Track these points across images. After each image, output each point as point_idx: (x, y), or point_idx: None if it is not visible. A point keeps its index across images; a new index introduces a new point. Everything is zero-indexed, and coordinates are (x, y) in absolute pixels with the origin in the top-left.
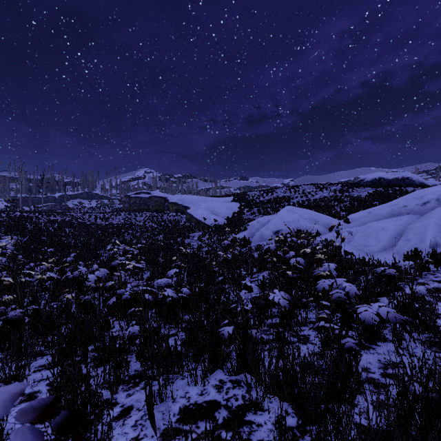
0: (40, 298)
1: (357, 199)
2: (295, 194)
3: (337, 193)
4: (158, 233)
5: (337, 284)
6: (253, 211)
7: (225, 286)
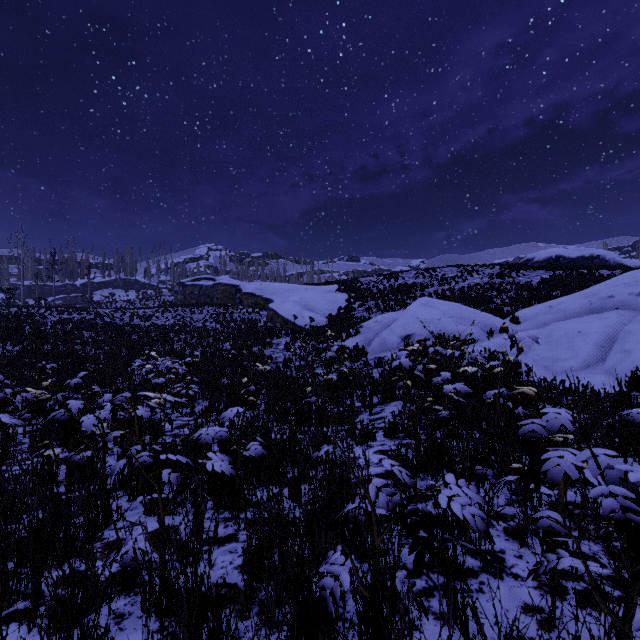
0: (12, 451)
1: (527, 287)
2: (431, 280)
3: (495, 278)
4: (224, 339)
5: (600, 467)
6: (368, 305)
7: (328, 430)
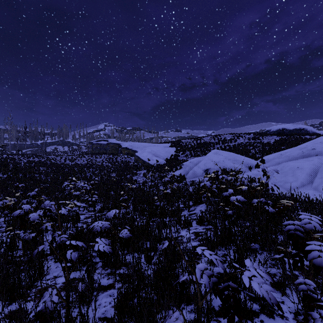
0: None
1: (268, 144)
2: (218, 141)
3: (251, 140)
4: (112, 171)
5: None
6: (186, 154)
7: (166, 221)
